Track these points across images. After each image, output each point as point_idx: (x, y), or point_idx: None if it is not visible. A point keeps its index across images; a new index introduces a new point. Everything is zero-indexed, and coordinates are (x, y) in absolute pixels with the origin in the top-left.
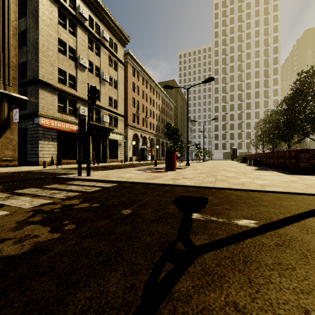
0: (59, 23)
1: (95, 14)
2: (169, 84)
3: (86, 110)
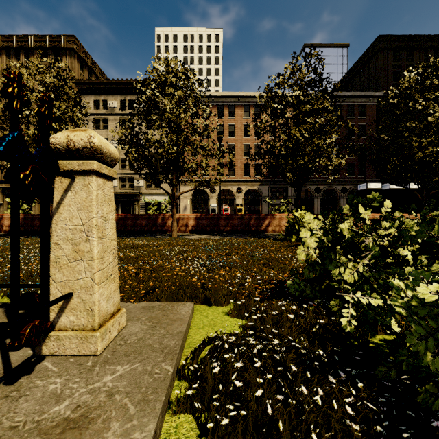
0: (97, 127)
1: (127, 94)
2: (370, 54)
3: (115, 181)
